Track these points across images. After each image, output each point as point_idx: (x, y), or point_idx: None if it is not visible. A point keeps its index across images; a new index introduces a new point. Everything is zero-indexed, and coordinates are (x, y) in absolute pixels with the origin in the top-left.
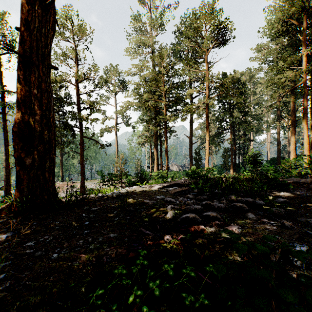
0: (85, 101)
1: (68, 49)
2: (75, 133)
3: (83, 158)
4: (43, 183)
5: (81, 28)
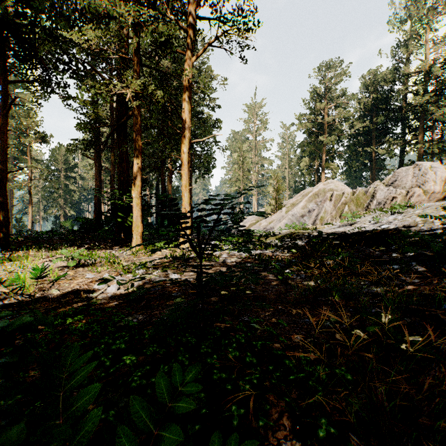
0: None
1: None
2: None
3: None
4: None
5: None
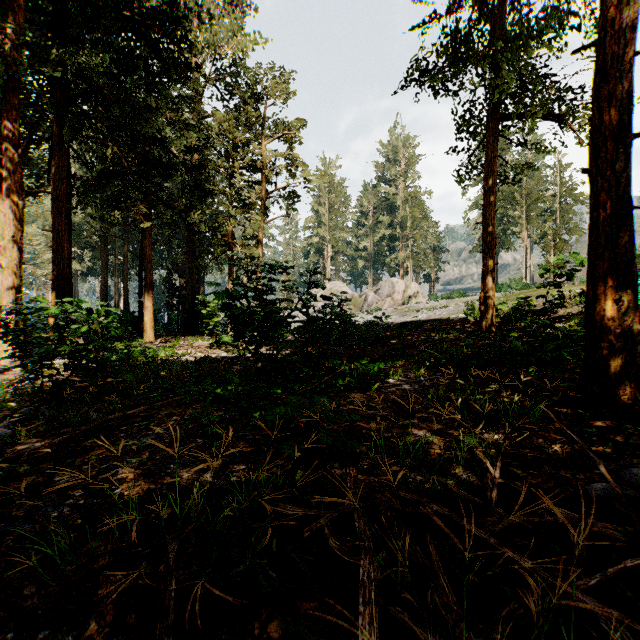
0: None
1: None
2: None
3: None
4: None
5: None
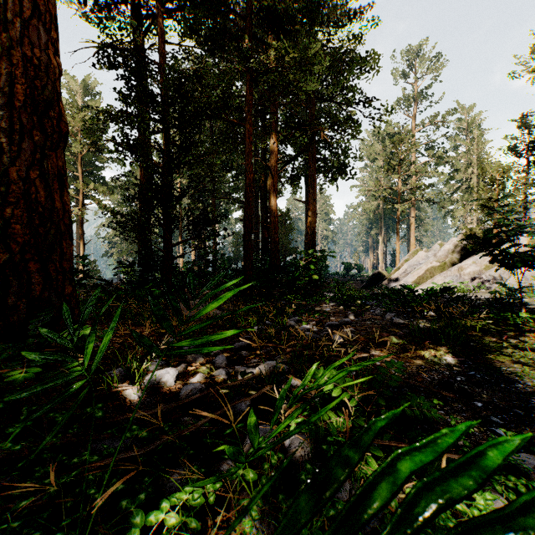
0: None
1: None
2: None
3: None
4: None
5: None
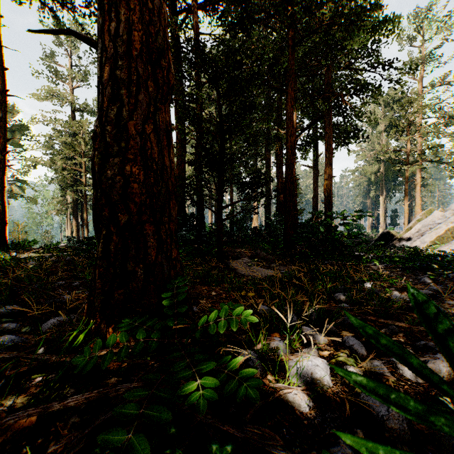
0: None
1: None
2: None
3: None
4: (4, 239)
5: None
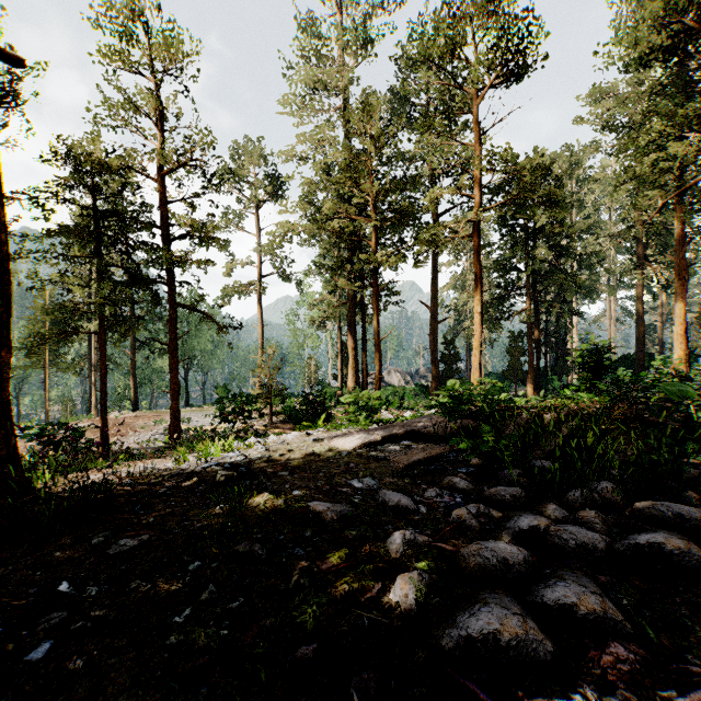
0: (179, 217)
1: (140, 91)
2: (157, 297)
3: (177, 357)
4: None
5: (171, 42)
